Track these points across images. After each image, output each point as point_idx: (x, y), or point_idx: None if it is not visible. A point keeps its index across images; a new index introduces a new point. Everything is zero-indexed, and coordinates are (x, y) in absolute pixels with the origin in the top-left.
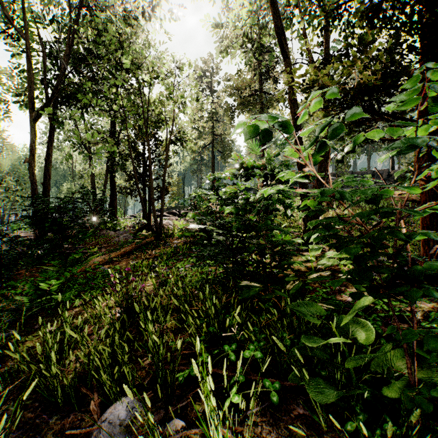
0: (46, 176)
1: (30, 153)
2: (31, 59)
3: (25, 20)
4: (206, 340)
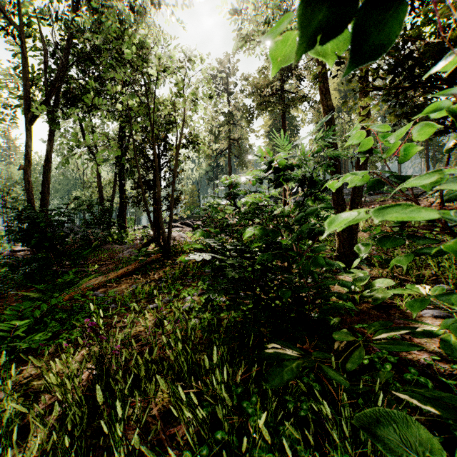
0: (45, 185)
1: (25, 159)
2: (26, 55)
3: (20, 11)
4: (210, 454)
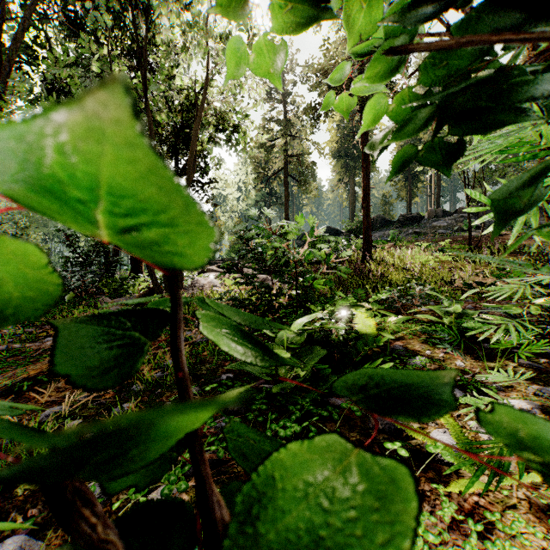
0: None
1: None
2: None
3: None
4: None
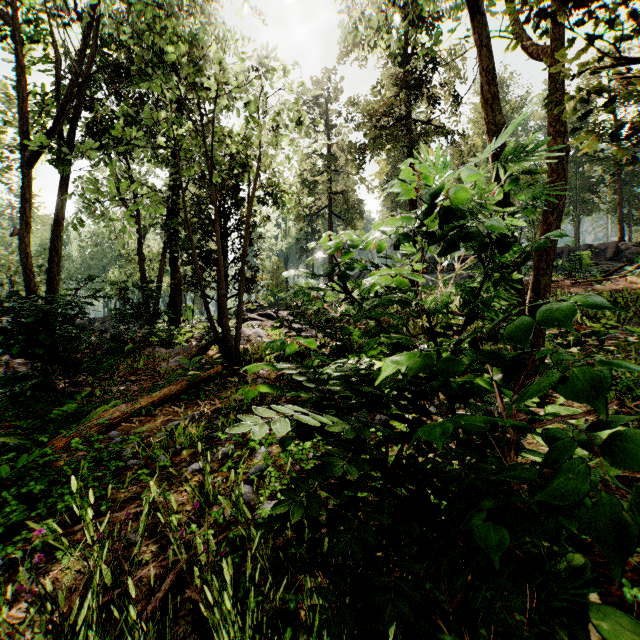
0: (53, 259)
1: (21, 220)
2: (22, 62)
3: None
4: None
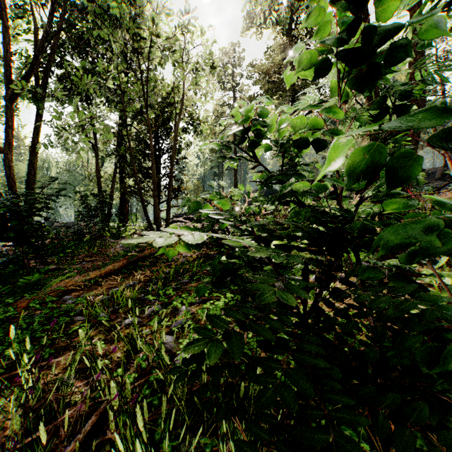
0: (30, 172)
1: (6, 141)
2: (6, 23)
3: None
4: None
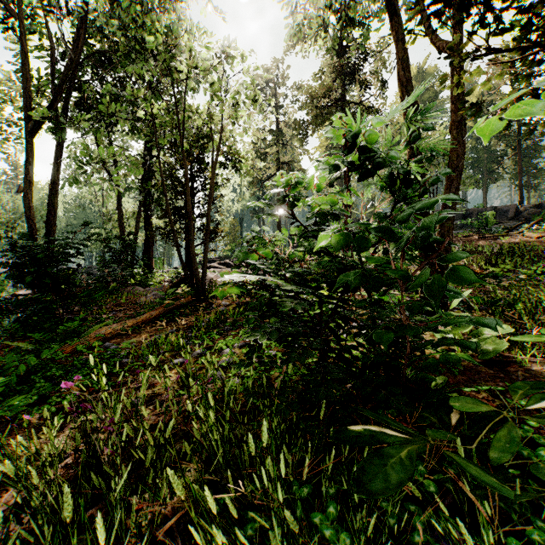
0: (51, 212)
1: (25, 179)
2: (26, 49)
3: None
4: None
